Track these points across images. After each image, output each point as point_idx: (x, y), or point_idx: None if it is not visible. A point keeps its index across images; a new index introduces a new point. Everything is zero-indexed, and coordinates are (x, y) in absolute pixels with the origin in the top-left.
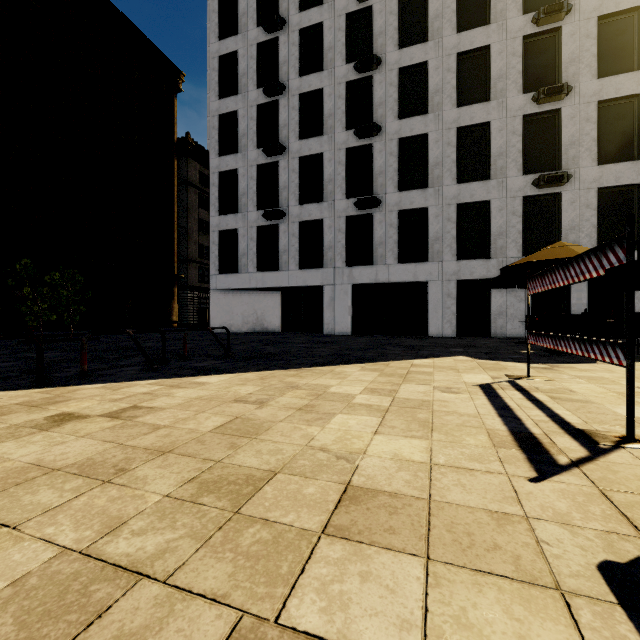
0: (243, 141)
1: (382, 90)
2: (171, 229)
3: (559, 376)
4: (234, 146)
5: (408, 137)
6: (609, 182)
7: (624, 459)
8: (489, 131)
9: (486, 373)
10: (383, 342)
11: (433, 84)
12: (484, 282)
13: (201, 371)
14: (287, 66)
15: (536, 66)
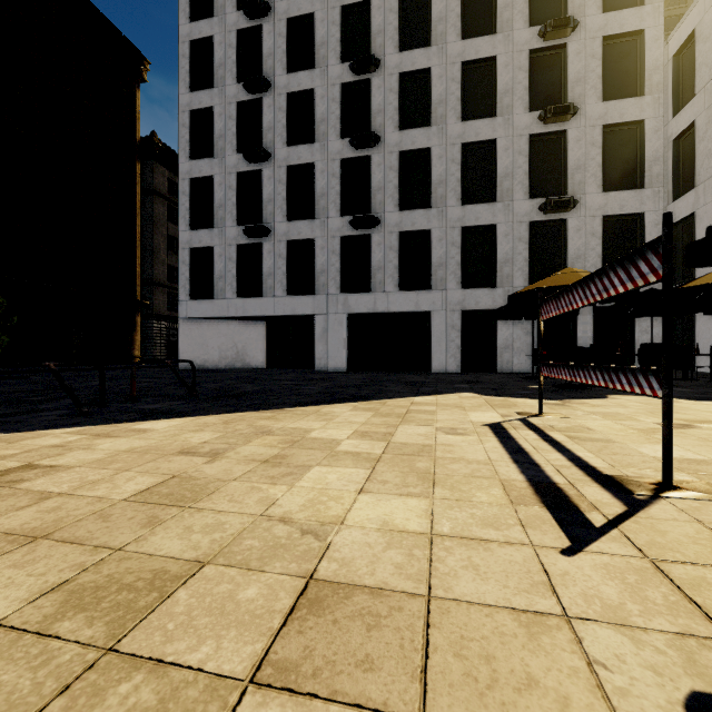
0: (220, 143)
1: (381, 96)
2: (132, 246)
3: (573, 412)
4: (209, 149)
5: (409, 151)
6: (614, 210)
7: (668, 513)
8: (495, 149)
9: (495, 411)
10: (381, 378)
11: (436, 94)
12: (490, 312)
13: (148, 415)
14: (273, 60)
15: (543, 83)
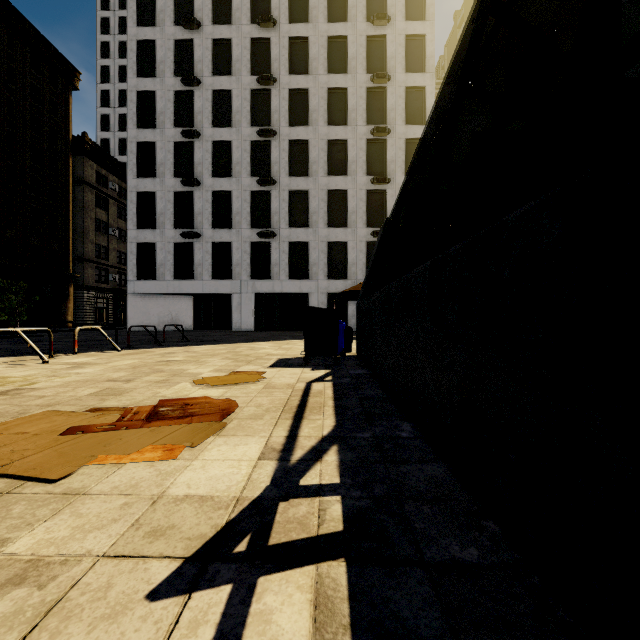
0: (161, 169)
1: (277, 153)
2: (66, 228)
3: None
4: (152, 171)
5: (295, 190)
6: None
7: None
8: (347, 195)
9: None
10: (278, 334)
11: (312, 157)
12: (338, 297)
13: (188, 345)
14: (202, 116)
15: (374, 159)
